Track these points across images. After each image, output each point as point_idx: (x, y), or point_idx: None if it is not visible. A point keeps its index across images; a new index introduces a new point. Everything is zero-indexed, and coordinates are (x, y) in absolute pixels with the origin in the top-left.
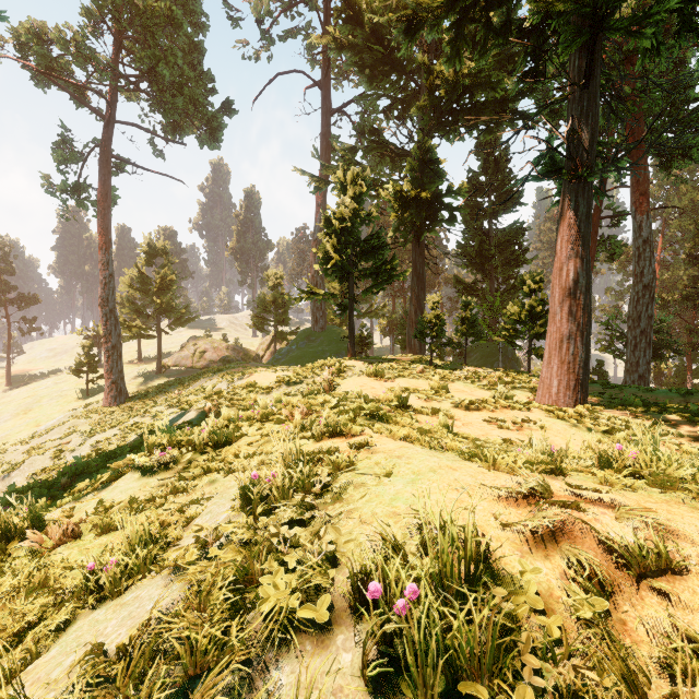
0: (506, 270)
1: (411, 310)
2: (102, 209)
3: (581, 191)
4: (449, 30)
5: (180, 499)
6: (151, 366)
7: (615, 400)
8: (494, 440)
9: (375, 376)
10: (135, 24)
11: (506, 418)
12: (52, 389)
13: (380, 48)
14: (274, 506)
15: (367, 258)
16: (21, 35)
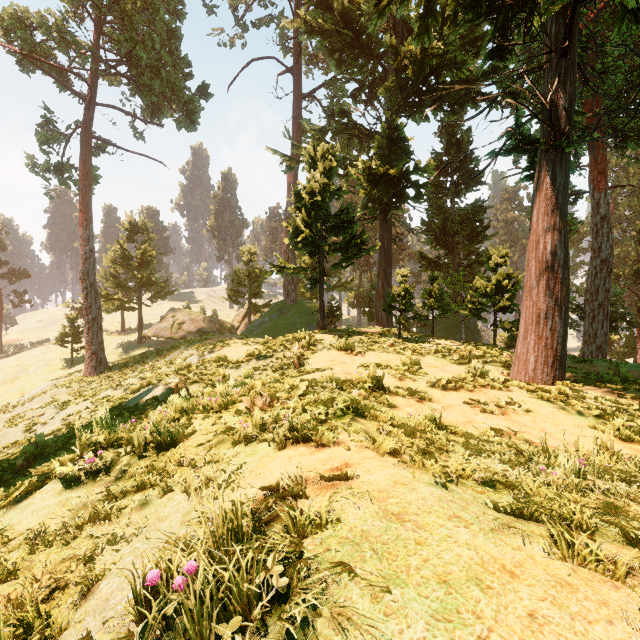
0: (467, 246)
1: (378, 284)
2: (82, 187)
3: (558, 161)
4: (418, 5)
5: (100, 530)
6: (133, 336)
7: (591, 376)
8: (483, 431)
9: (345, 350)
10: (114, 10)
11: (487, 400)
12: (39, 358)
13: (349, 32)
14: (186, 635)
15: (337, 232)
16: (4, 20)
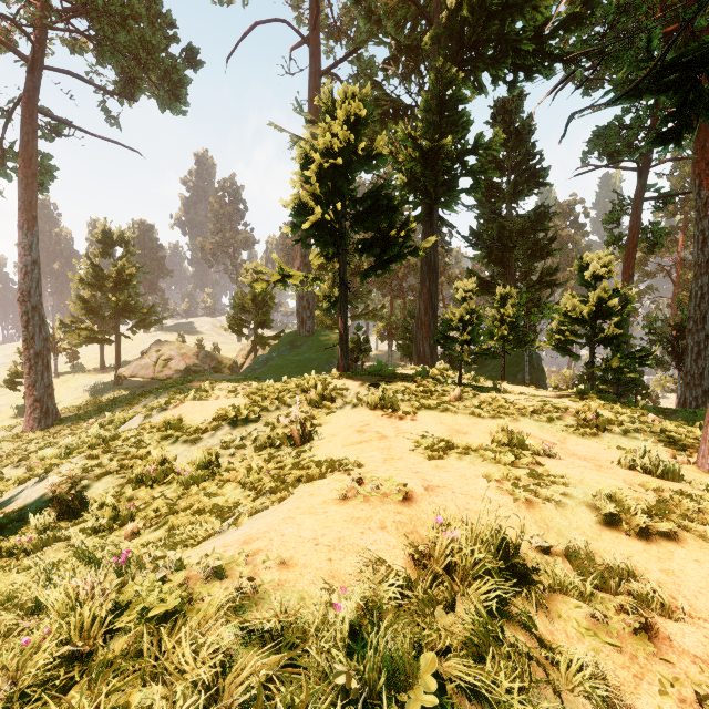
0: (528, 263)
1: (420, 308)
2: (23, 176)
3: None
4: None
5: None
6: (112, 375)
7: None
8: None
9: (382, 408)
10: None
11: None
12: None
13: None
14: None
15: (367, 225)
16: None
